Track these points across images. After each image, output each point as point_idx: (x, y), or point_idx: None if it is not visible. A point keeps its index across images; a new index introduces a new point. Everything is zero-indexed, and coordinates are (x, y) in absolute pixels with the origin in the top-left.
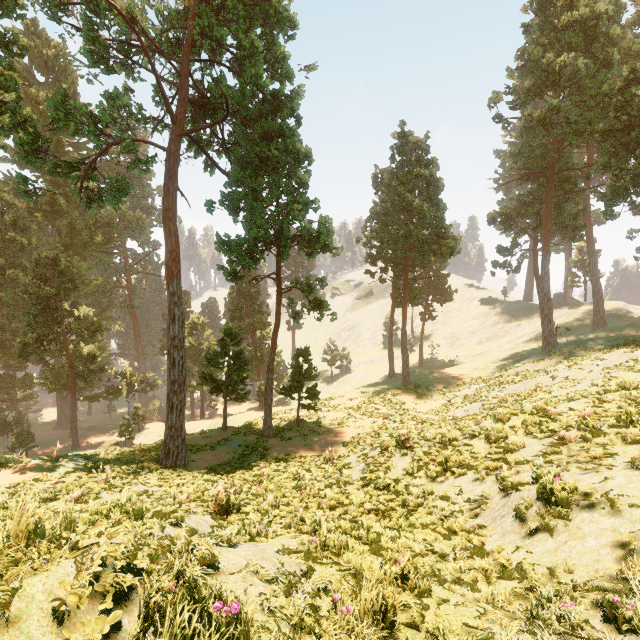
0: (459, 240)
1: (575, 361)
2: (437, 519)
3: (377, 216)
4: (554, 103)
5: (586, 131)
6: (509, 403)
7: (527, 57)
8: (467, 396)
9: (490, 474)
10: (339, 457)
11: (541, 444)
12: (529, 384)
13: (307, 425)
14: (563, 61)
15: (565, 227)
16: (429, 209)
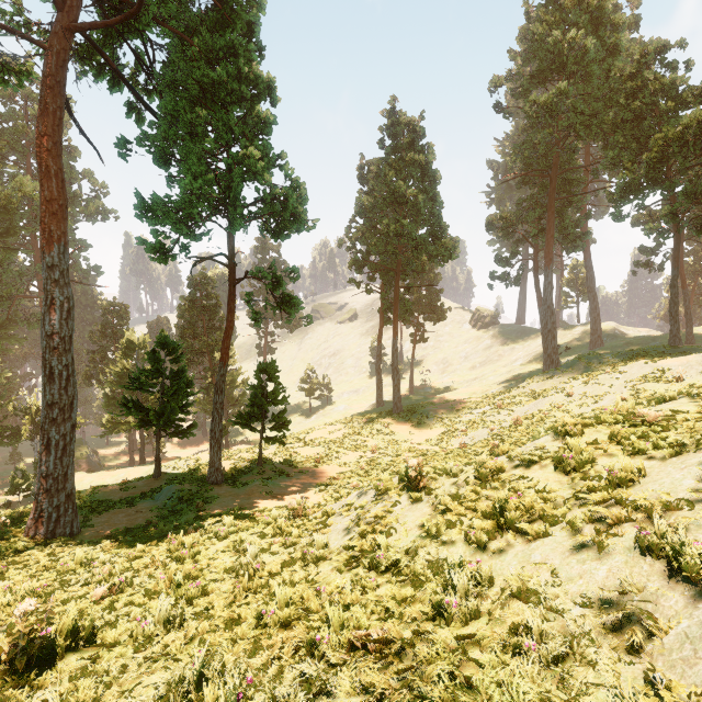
0: (457, 242)
1: (591, 376)
2: (540, 670)
3: (363, 210)
4: (562, 87)
5: (591, 126)
6: (525, 426)
7: (529, 41)
8: (470, 422)
9: (611, 534)
10: (312, 508)
11: (696, 467)
12: (542, 404)
13: (273, 465)
14: (572, 38)
15: (566, 235)
16: (425, 202)
